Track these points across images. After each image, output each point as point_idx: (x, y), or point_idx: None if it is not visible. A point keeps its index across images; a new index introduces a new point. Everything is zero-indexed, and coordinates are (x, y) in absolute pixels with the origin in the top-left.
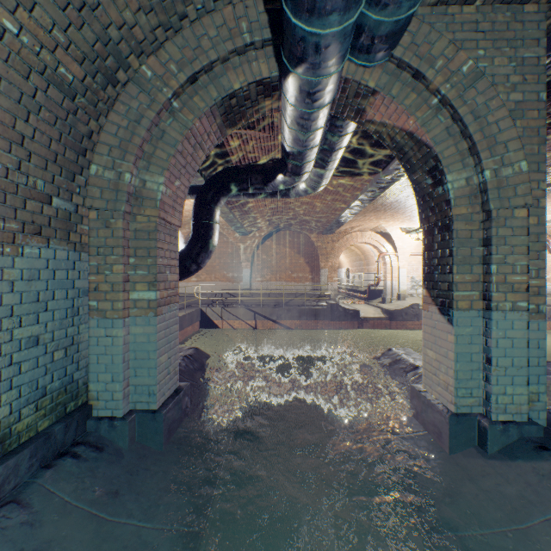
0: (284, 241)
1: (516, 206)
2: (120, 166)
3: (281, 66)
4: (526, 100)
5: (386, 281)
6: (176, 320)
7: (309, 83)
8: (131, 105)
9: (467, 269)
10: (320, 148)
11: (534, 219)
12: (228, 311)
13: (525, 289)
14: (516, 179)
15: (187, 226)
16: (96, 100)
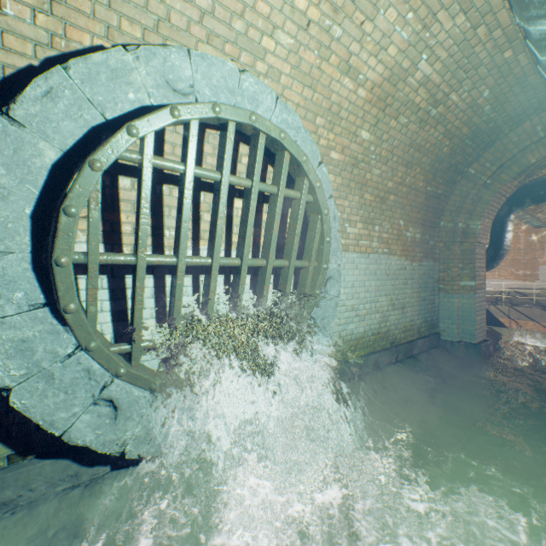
0: None
1: None
2: (455, 220)
3: None
4: None
5: None
6: (483, 299)
7: None
8: (461, 190)
9: None
10: None
11: None
12: (517, 310)
13: None
14: None
15: None
16: (446, 194)
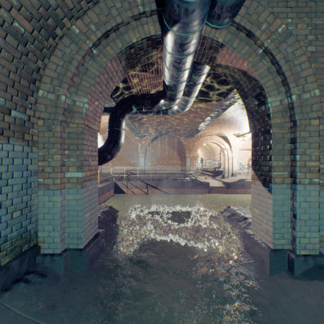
0: (164, 141)
1: (312, 117)
2: (58, 91)
3: (162, 28)
4: (317, 51)
5: (224, 165)
6: (96, 190)
7: (181, 37)
8: (65, 51)
9: (280, 157)
10: (187, 83)
11: (322, 126)
12: (131, 183)
13: (317, 171)
14: (312, 100)
15: (106, 132)
16: (42, 47)
